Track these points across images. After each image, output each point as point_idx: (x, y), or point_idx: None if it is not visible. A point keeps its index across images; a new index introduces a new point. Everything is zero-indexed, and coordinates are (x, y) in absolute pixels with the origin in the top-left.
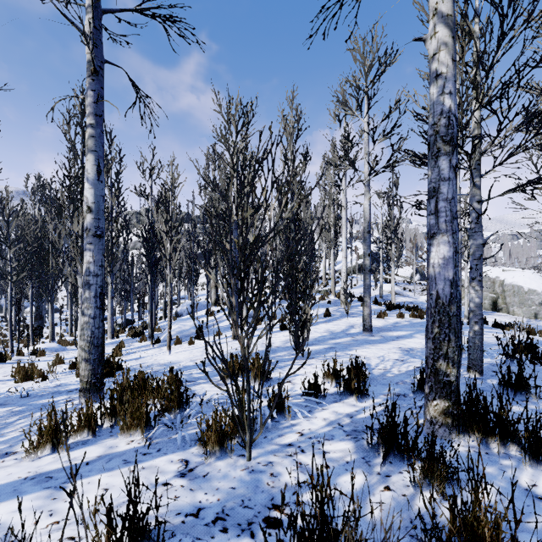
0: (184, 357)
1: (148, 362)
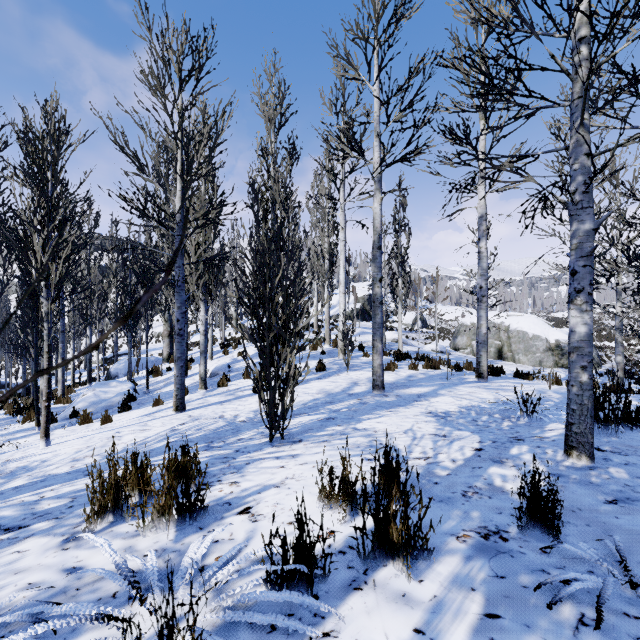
0: (65, 453)
1: None
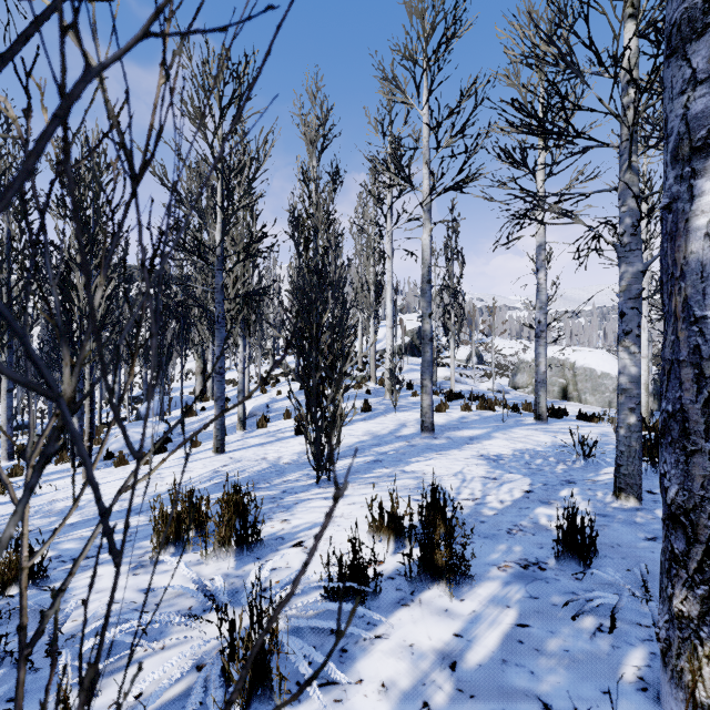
0: (110, 493)
1: (34, 506)
